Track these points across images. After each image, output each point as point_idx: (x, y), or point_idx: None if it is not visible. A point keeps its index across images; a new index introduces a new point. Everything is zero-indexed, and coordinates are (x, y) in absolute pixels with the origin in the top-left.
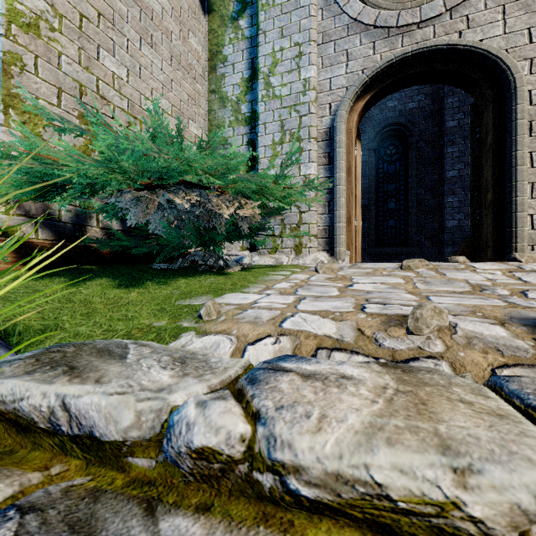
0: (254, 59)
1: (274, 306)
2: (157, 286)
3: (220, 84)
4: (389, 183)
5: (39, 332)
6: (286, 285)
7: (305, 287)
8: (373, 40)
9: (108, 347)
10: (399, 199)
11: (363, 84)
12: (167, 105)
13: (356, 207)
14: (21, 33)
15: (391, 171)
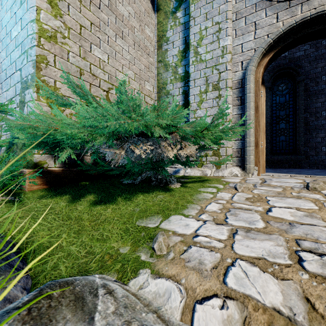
0: (186, 37)
1: (213, 245)
2: (124, 202)
3: (164, 56)
4: (281, 110)
5: (46, 250)
6: (215, 207)
7: (232, 212)
8: (276, 12)
9: (83, 291)
10: (289, 121)
11: (268, 45)
12: (131, 74)
13: (261, 133)
14: (46, 42)
15: (282, 101)
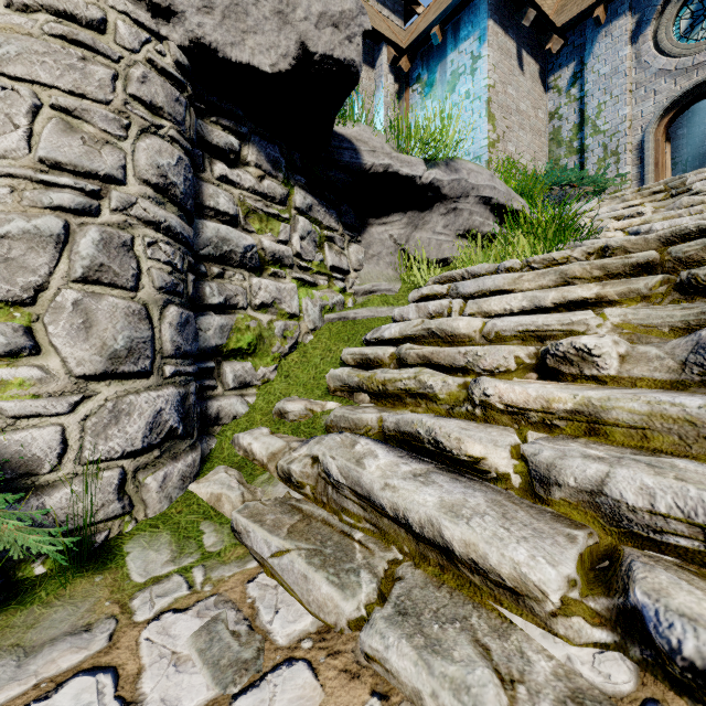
0: (583, 112)
1: None
2: None
3: (557, 133)
4: None
5: None
6: None
7: None
8: (674, 78)
9: None
10: None
11: (665, 108)
12: (528, 157)
13: None
14: (491, 149)
15: None
